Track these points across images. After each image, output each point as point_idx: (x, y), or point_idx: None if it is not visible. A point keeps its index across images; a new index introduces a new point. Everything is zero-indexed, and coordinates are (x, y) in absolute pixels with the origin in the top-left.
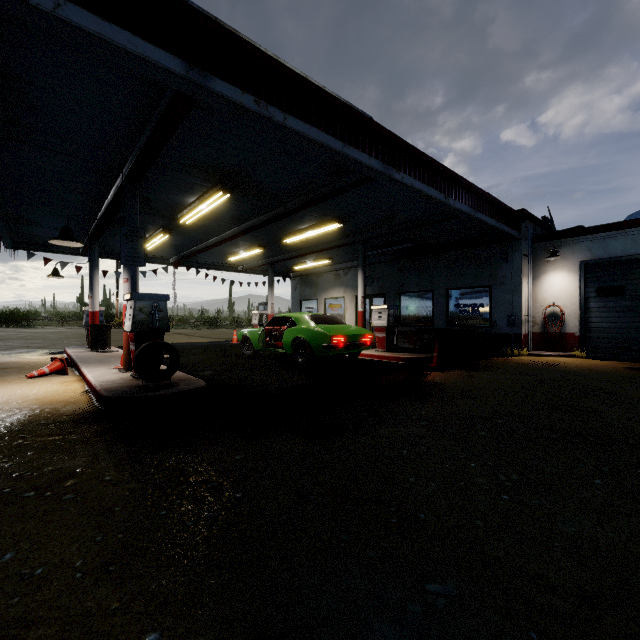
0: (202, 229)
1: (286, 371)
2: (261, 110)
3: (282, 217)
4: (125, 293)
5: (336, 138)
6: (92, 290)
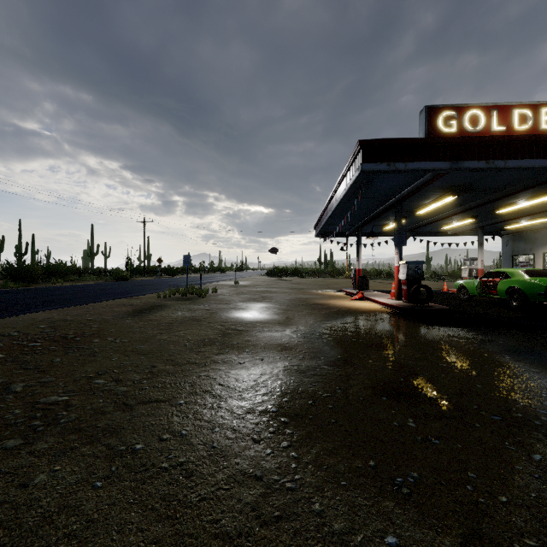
0: (427, 214)
1: (501, 309)
2: (489, 165)
3: (497, 200)
4: (396, 260)
5: (546, 158)
6: (358, 257)
